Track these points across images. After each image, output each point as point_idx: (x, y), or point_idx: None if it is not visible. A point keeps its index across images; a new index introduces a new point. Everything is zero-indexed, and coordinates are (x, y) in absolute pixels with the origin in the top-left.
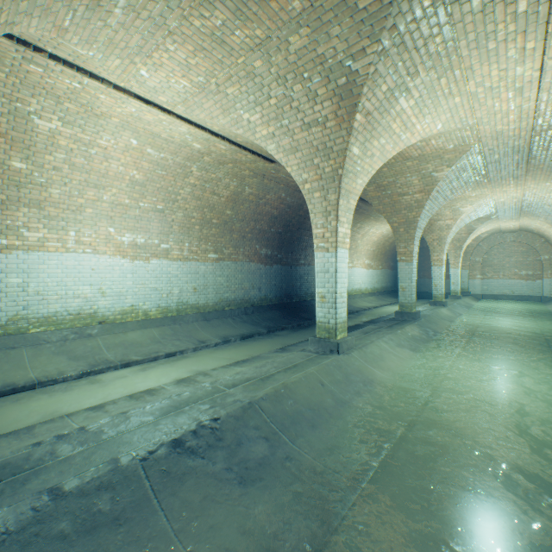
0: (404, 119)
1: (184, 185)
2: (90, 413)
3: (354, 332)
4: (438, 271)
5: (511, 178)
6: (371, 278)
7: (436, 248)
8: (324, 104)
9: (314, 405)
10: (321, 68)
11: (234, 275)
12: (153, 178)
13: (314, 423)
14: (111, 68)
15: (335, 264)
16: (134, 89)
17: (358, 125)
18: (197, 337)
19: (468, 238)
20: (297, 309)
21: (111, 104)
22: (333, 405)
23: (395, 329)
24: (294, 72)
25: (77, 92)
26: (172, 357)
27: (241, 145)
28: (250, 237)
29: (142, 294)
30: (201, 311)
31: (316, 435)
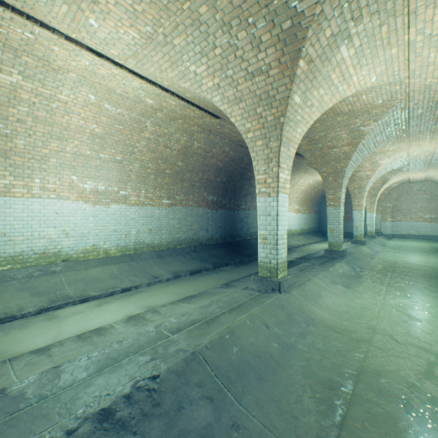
0: (342, 69)
1: (139, 138)
2: (34, 357)
3: (291, 269)
4: (358, 214)
5: (428, 133)
6: (299, 220)
7: (357, 195)
8: (268, 51)
9: (260, 352)
10: (266, 11)
11: (184, 218)
12: (111, 131)
13: (261, 374)
14: (59, 15)
15: (276, 208)
16: (86, 41)
17: (300, 72)
18: (151, 273)
19: (382, 187)
20: (239, 247)
21: (66, 57)
22: (279, 351)
23: (327, 267)
24: (239, 18)
25: (31, 44)
26: (128, 292)
27: (189, 101)
28: (199, 186)
29: (103, 235)
30: (156, 250)
31: (264, 390)
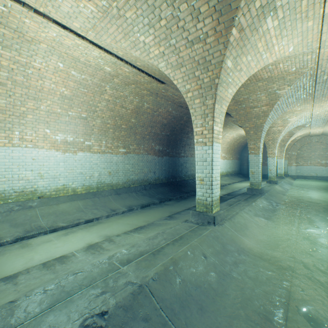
0: (267, 39)
1: (100, 100)
2: (1, 285)
3: (222, 204)
4: (272, 160)
5: None
6: (225, 165)
7: (271, 146)
8: (205, 21)
9: (200, 281)
10: None
11: (137, 163)
12: (77, 94)
13: (202, 304)
14: None
15: (211, 154)
16: (52, 14)
17: (233, 39)
18: (110, 207)
19: (289, 139)
20: (179, 185)
21: (36, 29)
22: (216, 280)
23: (250, 202)
24: None
25: (5, 16)
26: (90, 223)
27: (140, 68)
28: (148, 138)
29: (71, 177)
30: (114, 188)
31: (205, 321)
